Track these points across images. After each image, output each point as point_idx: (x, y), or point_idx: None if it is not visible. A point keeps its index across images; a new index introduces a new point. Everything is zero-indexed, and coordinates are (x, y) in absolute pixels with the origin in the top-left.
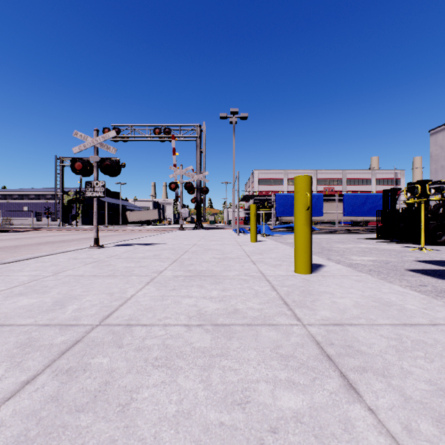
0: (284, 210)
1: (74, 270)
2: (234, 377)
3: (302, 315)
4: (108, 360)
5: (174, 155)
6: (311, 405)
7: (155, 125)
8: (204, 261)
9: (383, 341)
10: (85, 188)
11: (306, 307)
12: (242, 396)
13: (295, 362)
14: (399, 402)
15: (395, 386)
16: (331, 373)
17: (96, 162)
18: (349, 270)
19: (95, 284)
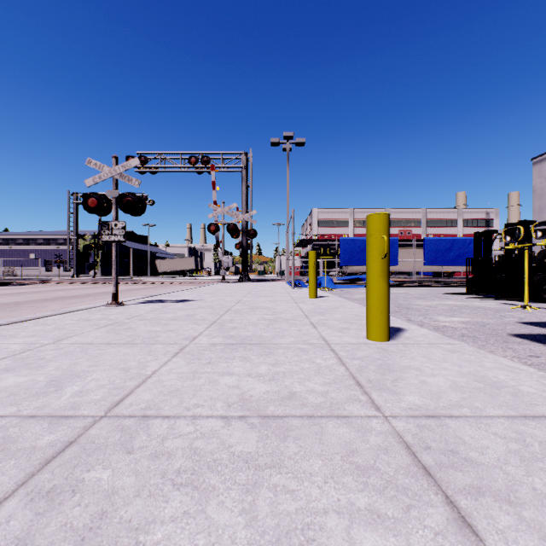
0: (349, 258)
1: (83, 335)
2: (291, 504)
3: (381, 401)
4: (109, 474)
5: (214, 190)
6: None
7: (190, 153)
8: (250, 324)
9: (499, 444)
10: (101, 230)
11: (386, 390)
12: (303, 539)
13: (378, 478)
14: None
15: (531, 521)
16: (432, 498)
17: (114, 197)
18: (437, 335)
19: (107, 356)
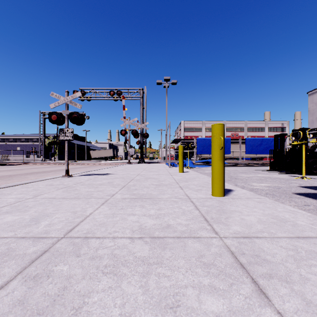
0: (202, 149)
1: (49, 193)
2: (167, 282)
3: (218, 229)
4: (67, 267)
5: (124, 110)
6: (230, 309)
7: (110, 89)
8: (145, 187)
9: (283, 251)
10: (59, 133)
11: (221, 223)
12: (173, 300)
13: (215, 269)
14: (302, 306)
15: (297, 291)
16: (244, 279)
17: (67, 114)
18: (252, 193)
19: (63, 205)
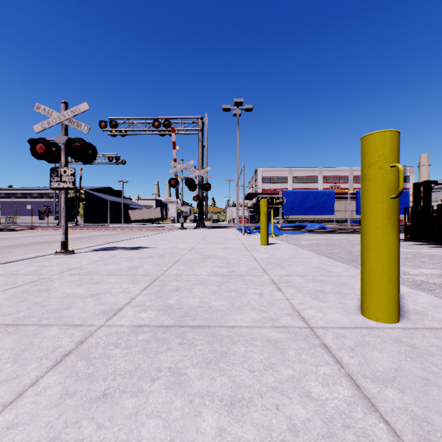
0: (291, 208)
1: None
2: None
3: None
4: None
5: (174, 149)
6: None
7: (154, 118)
8: (198, 282)
9: None
10: (50, 177)
11: None
12: None
13: None
14: None
15: None
16: None
17: (63, 143)
18: None
19: None
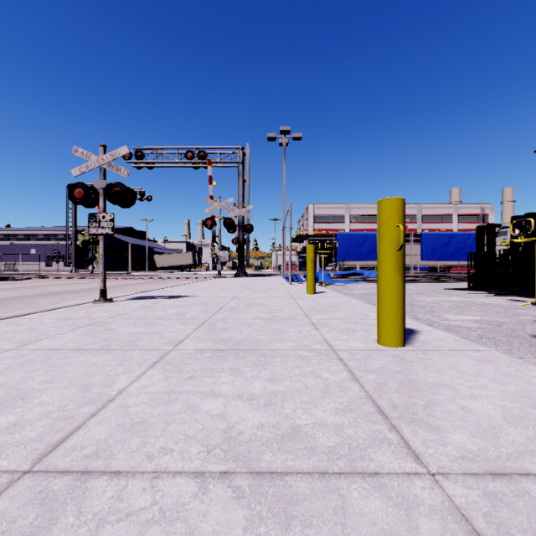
0: (346, 252)
1: (54, 338)
2: None
3: (419, 444)
4: None
5: (210, 184)
6: None
7: (187, 148)
8: (244, 324)
9: None
10: (88, 222)
11: (420, 422)
12: None
13: None
14: None
15: None
16: None
17: (102, 188)
18: (458, 339)
19: (70, 366)
